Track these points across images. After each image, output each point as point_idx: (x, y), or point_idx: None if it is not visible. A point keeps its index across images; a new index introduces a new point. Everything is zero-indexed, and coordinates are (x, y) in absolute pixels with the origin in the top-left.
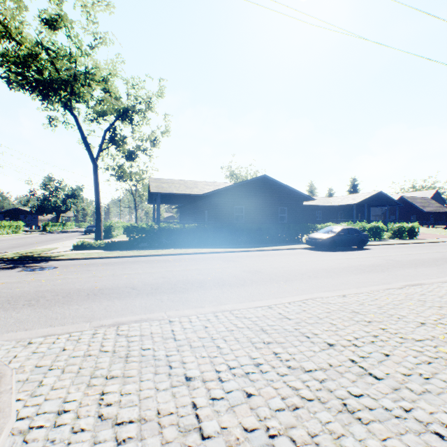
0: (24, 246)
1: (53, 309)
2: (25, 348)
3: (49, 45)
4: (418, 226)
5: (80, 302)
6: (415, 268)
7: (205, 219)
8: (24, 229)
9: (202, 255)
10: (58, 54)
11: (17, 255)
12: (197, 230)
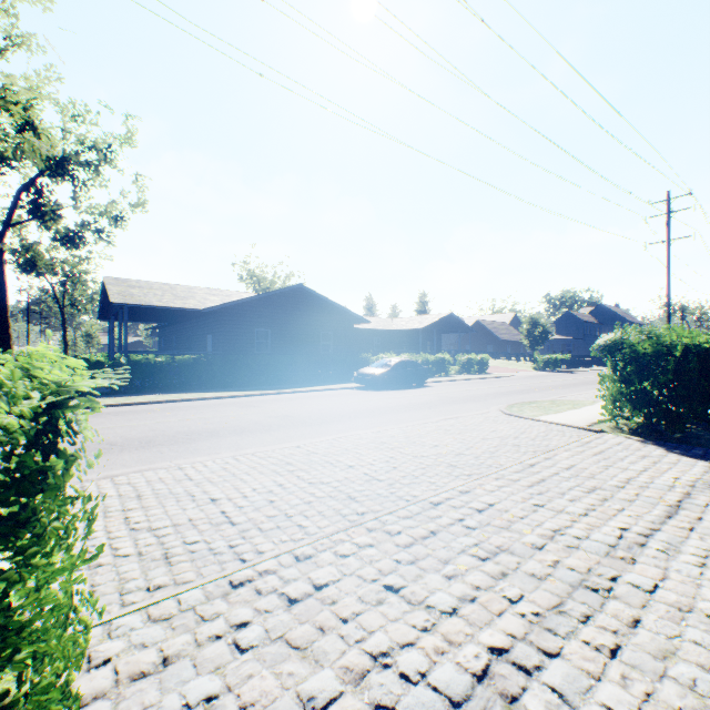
0: None
1: None
2: None
3: None
4: (488, 358)
5: None
6: (463, 404)
7: (208, 348)
8: None
9: (207, 402)
10: None
11: None
12: (196, 365)
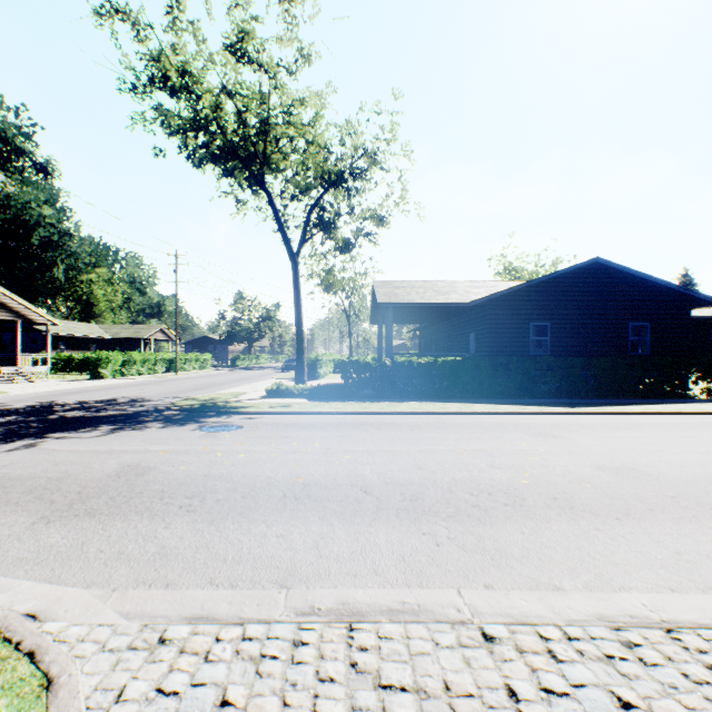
0: (207, 389)
1: (222, 529)
2: (147, 662)
3: (235, 87)
4: None
5: (269, 516)
6: None
7: (469, 349)
8: (212, 364)
9: (478, 419)
10: (245, 98)
11: (196, 403)
12: (459, 369)
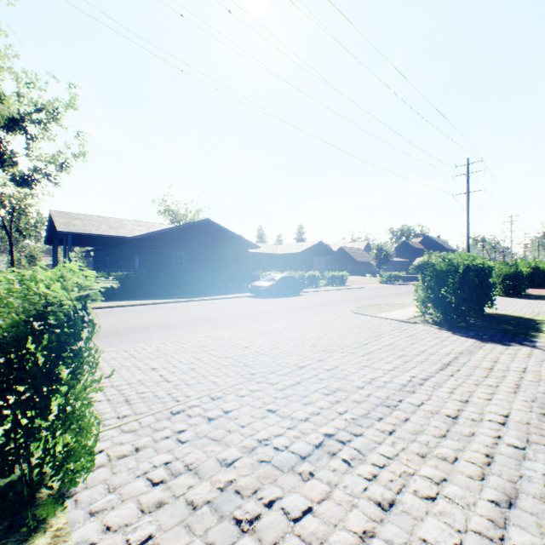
0: None
1: None
2: None
3: None
4: (347, 275)
5: None
6: (327, 306)
7: (135, 267)
8: None
9: (137, 307)
10: None
11: None
12: (127, 280)
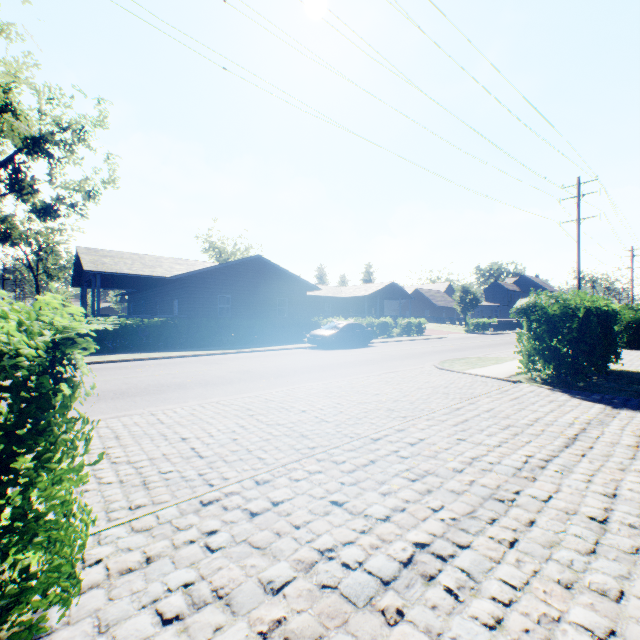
0: None
1: None
2: None
3: None
4: (425, 322)
5: None
6: (402, 360)
7: (174, 312)
8: None
9: (174, 360)
10: None
11: None
12: (163, 328)
